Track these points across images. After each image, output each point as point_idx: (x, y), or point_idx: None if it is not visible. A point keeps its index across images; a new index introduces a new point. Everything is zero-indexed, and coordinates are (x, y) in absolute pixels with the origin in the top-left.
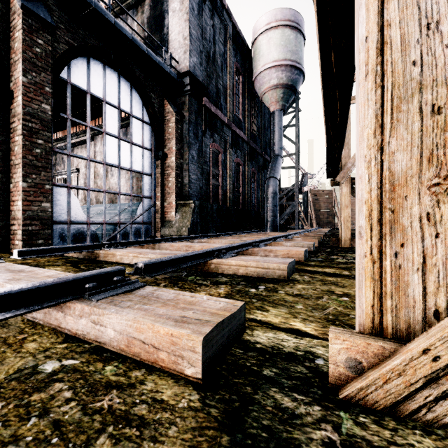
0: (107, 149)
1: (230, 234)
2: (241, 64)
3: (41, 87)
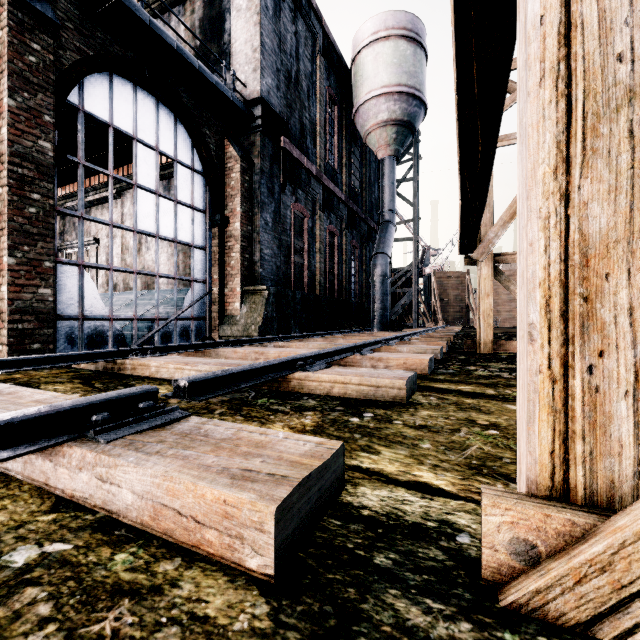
0: (139, 209)
1: (321, 335)
2: (337, 90)
3: (37, 115)
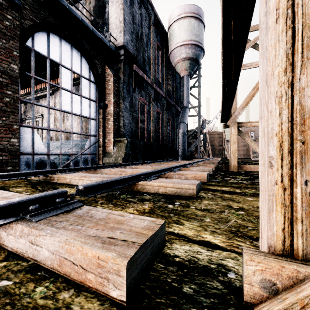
0: (62, 100)
1: (153, 162)
2: (161, 43)
3: (10, 51)
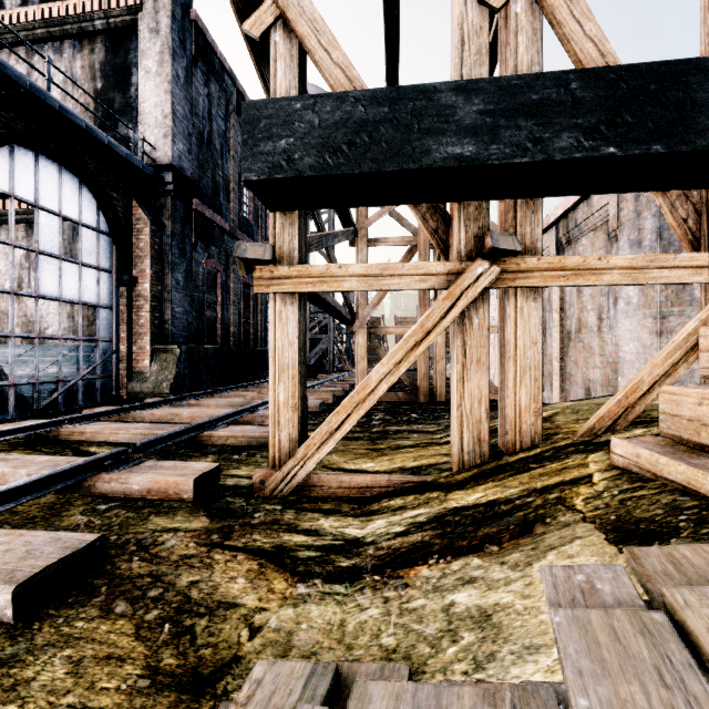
0: (42, 275)
1: (232, 389)
2: None
3: None
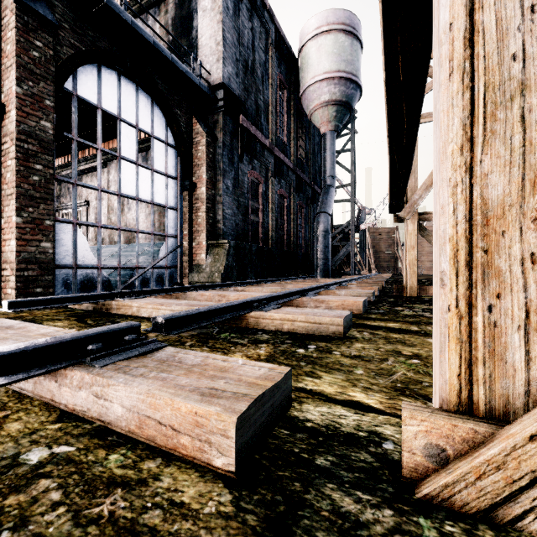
0: (122, 177)
1: (273, 281)
2: (286, 76)
3: (40, 100)
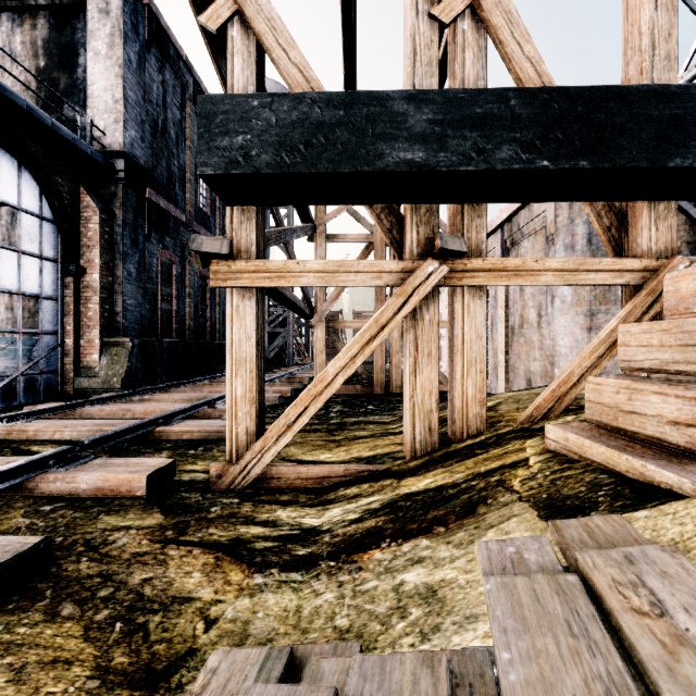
0: None
1: (188, 383)
2: None
3: None
